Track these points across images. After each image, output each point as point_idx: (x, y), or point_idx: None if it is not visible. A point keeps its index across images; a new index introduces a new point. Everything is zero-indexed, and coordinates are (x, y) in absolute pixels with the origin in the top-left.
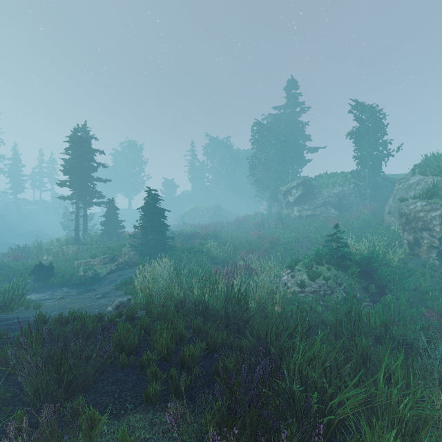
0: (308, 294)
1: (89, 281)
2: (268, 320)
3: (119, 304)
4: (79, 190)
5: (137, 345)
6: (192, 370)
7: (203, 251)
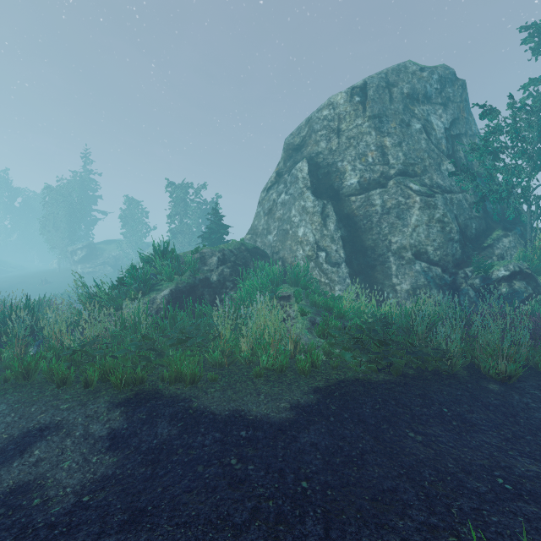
0: None
1: None
2: None
3: None
4: None
5: None
6: None
7: None
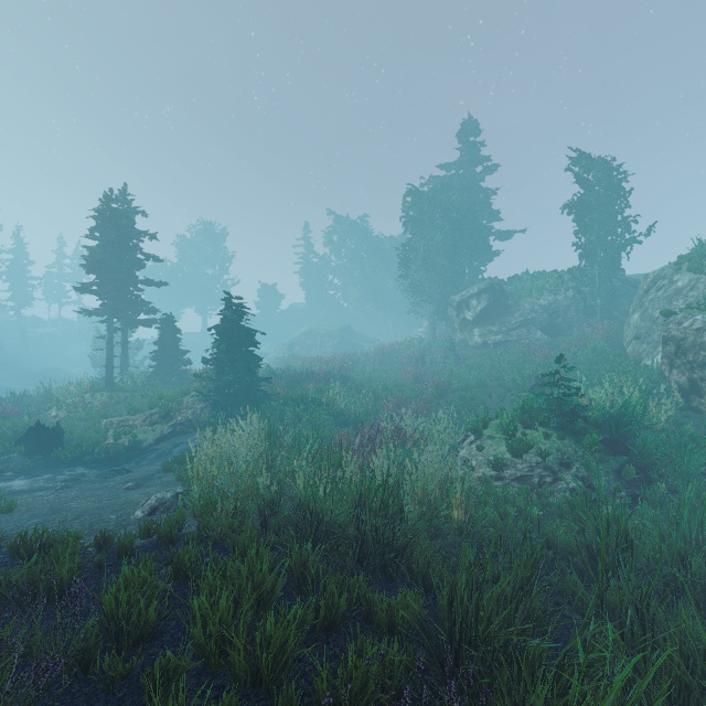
0: (510, 482)
1: (122, 455)
2: (442, 538)
3: (156, 505)
4: (112, 299)
5: (165, 612)
6: (277, 687)
7: (321, 401)
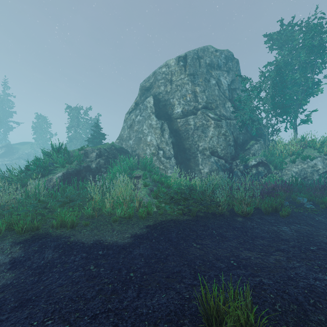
0: None
1: None
2: None
3: None
4: None
5: None
6: None
7: None
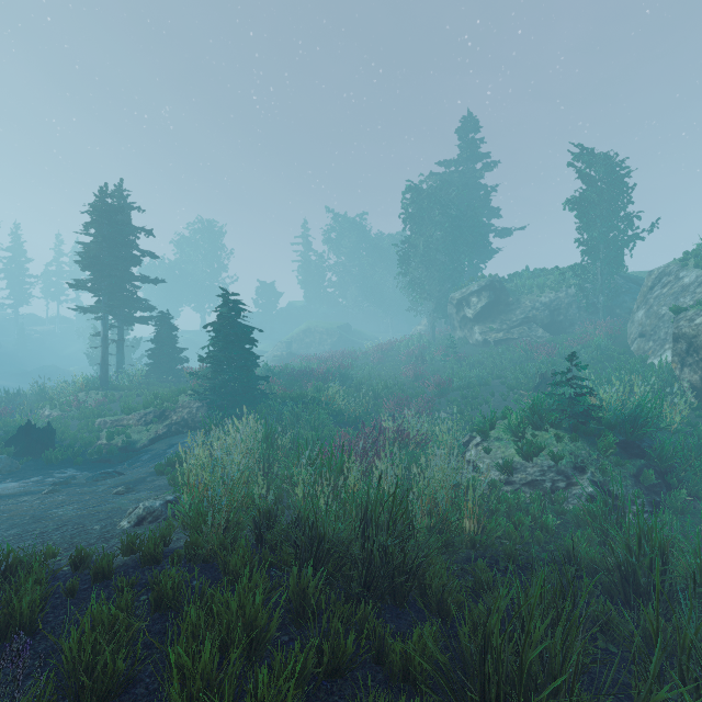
0: (520, 487)
1: (115, 456)
2: (454, 553)
3: (144, 515)
4: (107, 296)
5: (141, 653)
6: None
7: (320, 401)
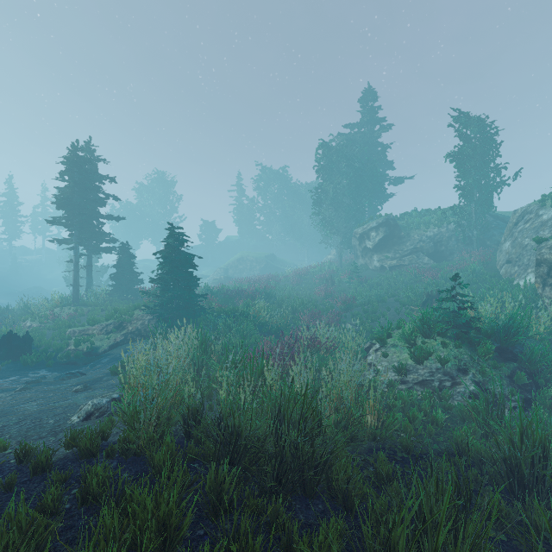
0: (412, 385)
1: (81, 359)
2: (358, 445)
3: (92, 411)
4: (78, 230)
5: (61, 549)
6: None
7: (249, 314)
